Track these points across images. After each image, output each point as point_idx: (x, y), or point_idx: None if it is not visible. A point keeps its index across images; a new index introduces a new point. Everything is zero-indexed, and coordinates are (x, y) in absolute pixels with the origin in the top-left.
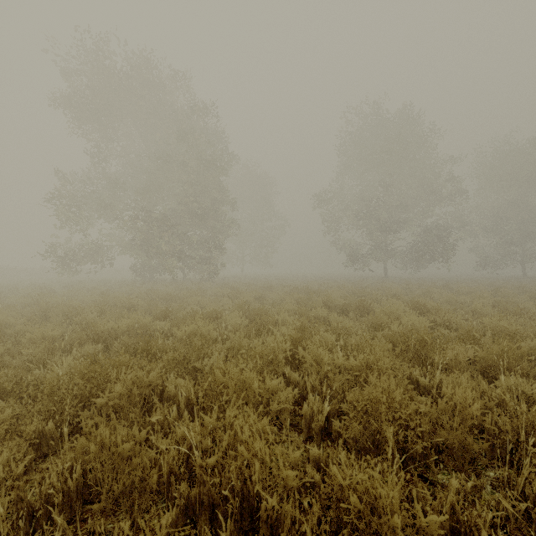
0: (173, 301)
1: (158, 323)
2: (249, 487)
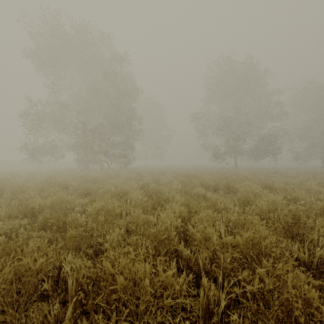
0: (98, 182)
1: (79, 200)
2: None
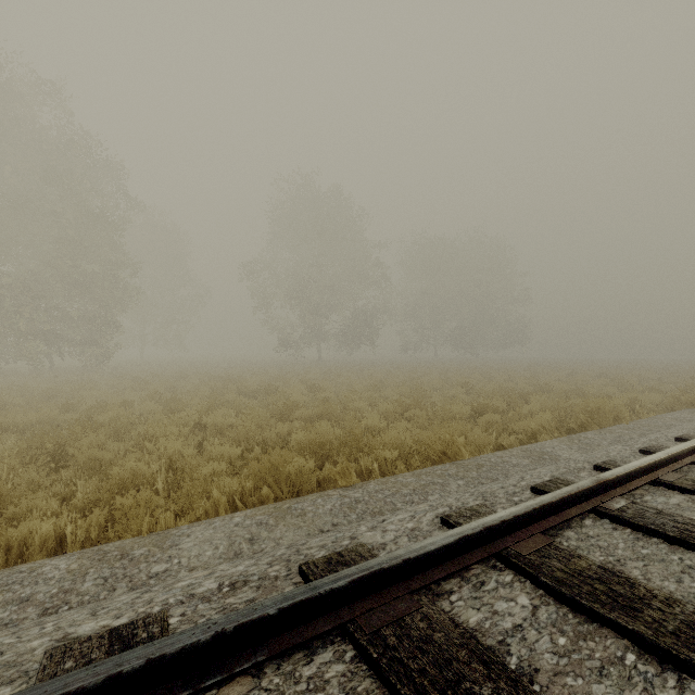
0: (57, 397)
1: (65, 416)
2: (173, 463)
